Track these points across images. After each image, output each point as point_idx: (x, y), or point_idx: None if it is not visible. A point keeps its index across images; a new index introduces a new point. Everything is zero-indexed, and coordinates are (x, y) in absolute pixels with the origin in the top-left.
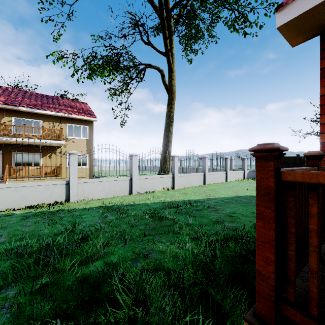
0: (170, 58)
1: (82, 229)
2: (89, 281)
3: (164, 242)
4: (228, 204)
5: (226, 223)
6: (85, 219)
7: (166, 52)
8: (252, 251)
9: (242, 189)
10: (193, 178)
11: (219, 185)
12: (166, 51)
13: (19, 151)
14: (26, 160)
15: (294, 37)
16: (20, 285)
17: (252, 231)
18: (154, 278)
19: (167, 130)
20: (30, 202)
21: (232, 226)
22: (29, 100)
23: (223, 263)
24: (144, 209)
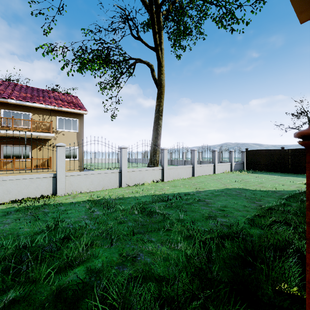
0: (159, 53)
1: (66, 226)
2: (66, 295)
3: (154, 242)
4: (218, 197)
5: (218, 218)
6: (70, 215)
7: (156, 46)
8: (250, 252)
9: (230, 181)
10: (182, 170)
11: (208, 177)
12: (156, 45)
13: (8, 144)
14: (15, 152)
15: (306, 9)
16: None
17: (247, 227)
18: (143, 290)
19: (157, 123)
20: (14, 196)
21: (225, 221)
22: (18, 92)
23: (220, 267)
24: (133, 203)
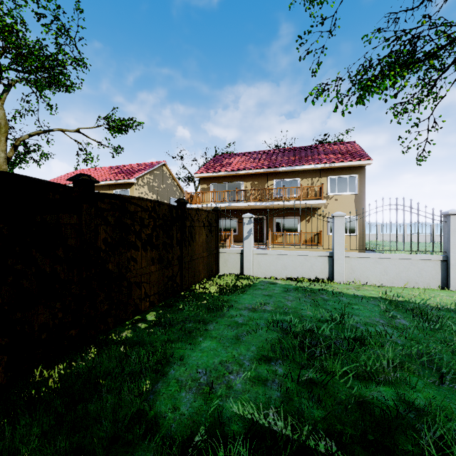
0: None
1: (354, 325)
2: (371, 411)
3: None
4: None
5: None
6: (357, 312)
7: None
8: None
9: None
10: None
11: None
12: None
13: (279, 216)
14: (285, 225)
15: None
16: (286, 366)
17: None
18: None
19: None
20: (290, 273)
21: None
22: (287, 158)
23: None
24: None
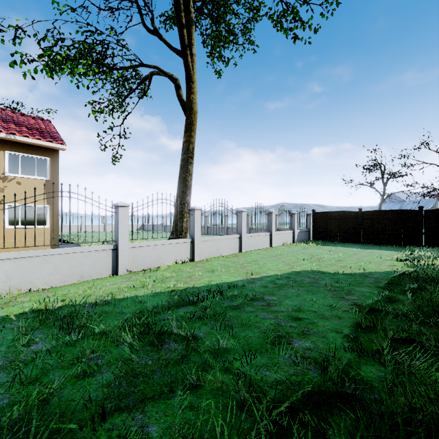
0: (188, 60)
1: None
2: None
3: None
4: (284, 290)
5: (294, 341)
6: None
7: (183, 48)
8: None
9: (296, 259)
10: (223, 243)
11: (262, 253)
12: (183, 46)
13: None
14: None
15: None
16: None
17: (351, 360)
18: None
19: (185, 169)
20: None
21: (309, 348)
22: None
23: None
24: (128, 314)
